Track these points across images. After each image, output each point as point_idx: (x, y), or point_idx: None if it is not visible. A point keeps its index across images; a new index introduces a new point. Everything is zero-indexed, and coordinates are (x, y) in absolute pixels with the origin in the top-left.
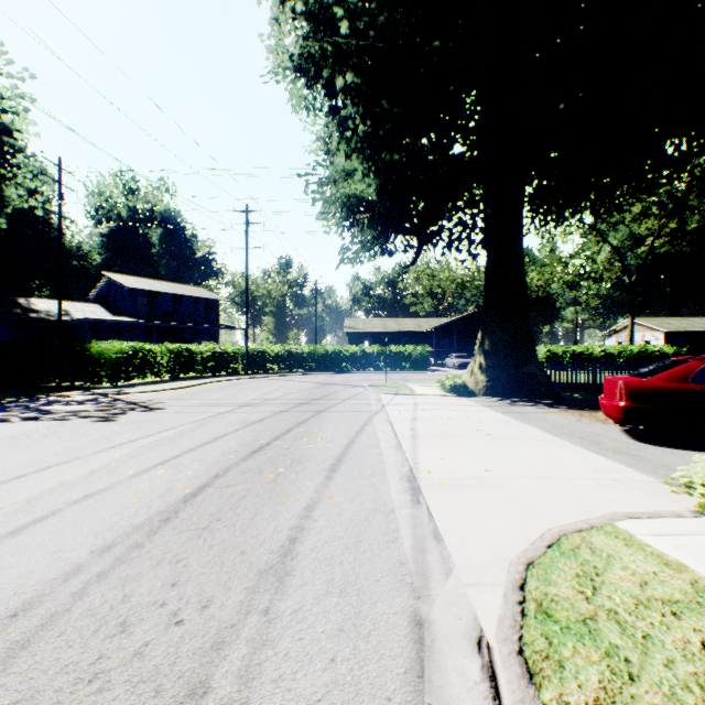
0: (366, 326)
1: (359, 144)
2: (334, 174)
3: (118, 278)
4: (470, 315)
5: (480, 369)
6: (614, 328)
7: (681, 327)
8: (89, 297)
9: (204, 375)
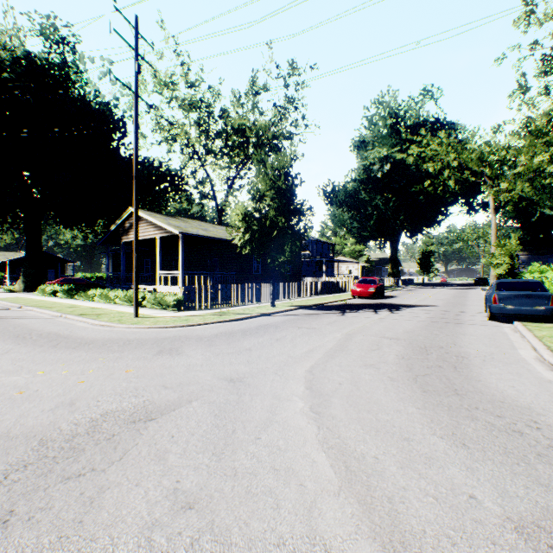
0: None
1: None
2: None
3: None
4: None
5: (23, 282)
6: None
7: None
8: None
9: None
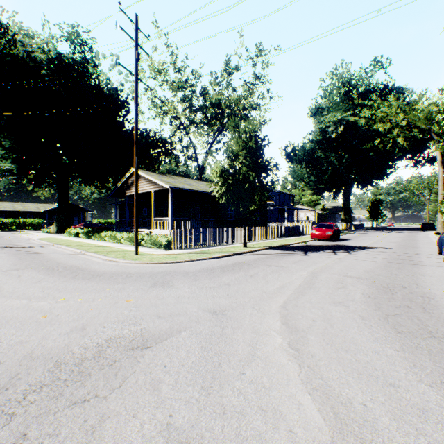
0: None
1: (10, 155)
2: None
3: None
4: None
5: (56, 226)
6: None
7: None
8: None
9: None
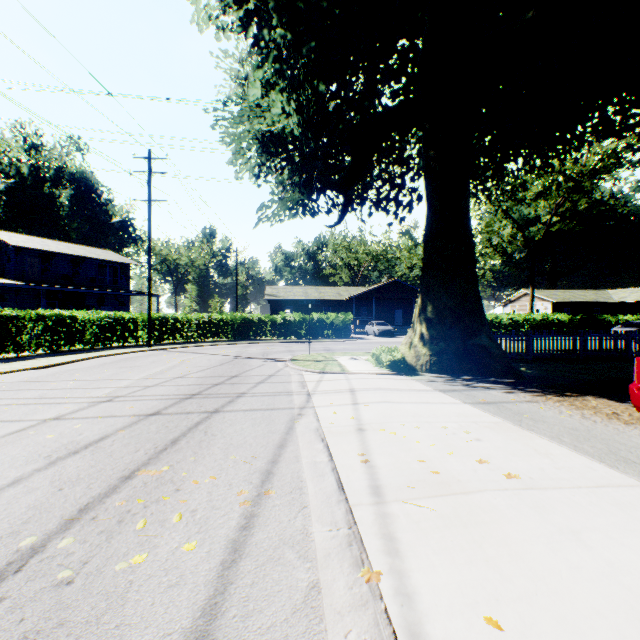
0: (287, 294)
1: (278, 65)
2: (249, 112)
3: (2, 234)
4: (389, 284)
5: (422, 341)
6: (509, 299)
7: (565, 298)
8: None
9: (97, 346)
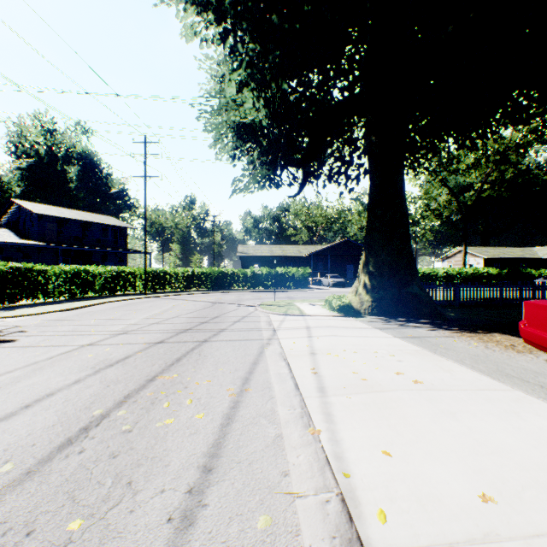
0: (256, 251)
1: (249, 70)
2: (226, 105)
3: (27, 204)
4: (341, 243)
5: (365, 289)
6: (446, 255)
7: (495, 254)
8: (1, 223)
9: (104, 294)
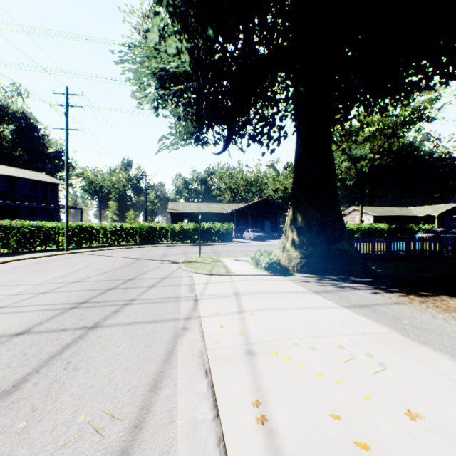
0: (185, 208)
1: (171, 8)
2: (149, 54)
3: None
4: (260, 202)
5: (294, 246)
6: (343, 213)
7: (382, 213)
8: None
9: (21, 250)
